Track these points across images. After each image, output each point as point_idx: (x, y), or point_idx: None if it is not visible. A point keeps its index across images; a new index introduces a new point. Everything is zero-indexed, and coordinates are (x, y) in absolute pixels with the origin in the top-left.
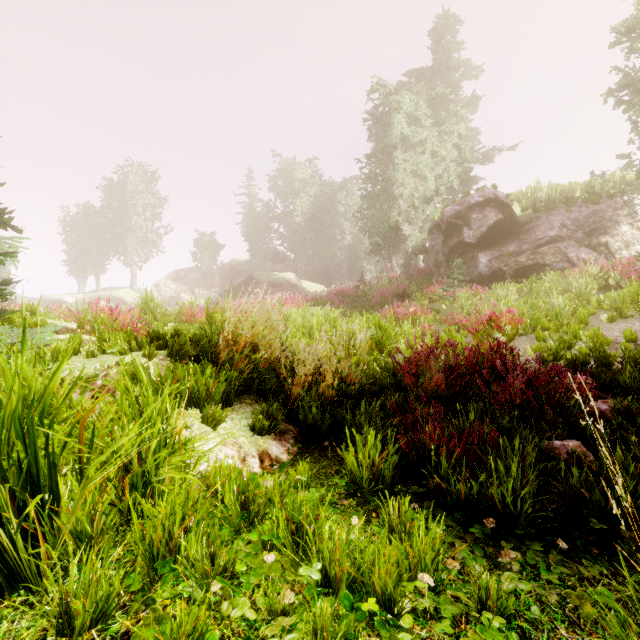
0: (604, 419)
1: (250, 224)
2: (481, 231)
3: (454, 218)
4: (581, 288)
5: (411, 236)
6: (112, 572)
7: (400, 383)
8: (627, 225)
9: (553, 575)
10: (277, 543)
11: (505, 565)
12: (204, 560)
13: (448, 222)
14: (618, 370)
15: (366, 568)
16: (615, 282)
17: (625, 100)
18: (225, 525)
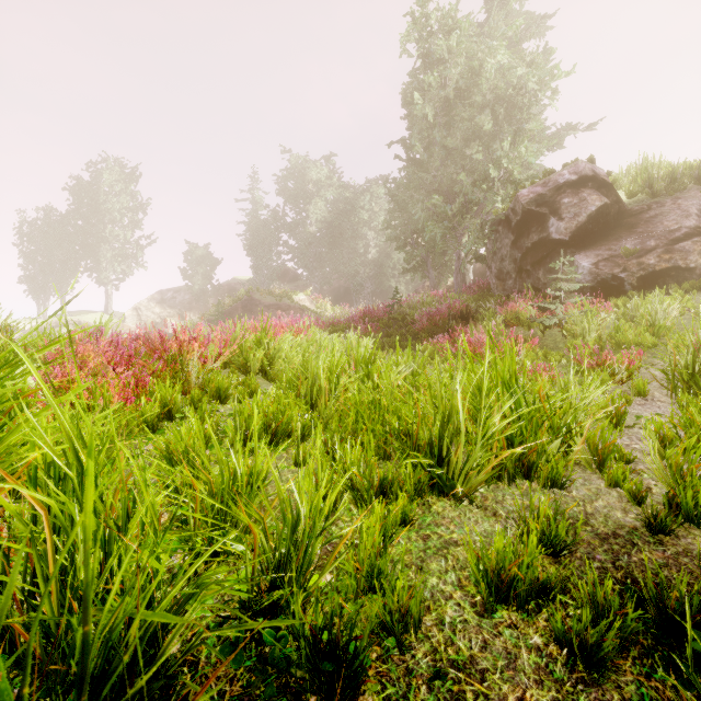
0: None
1: (253, 234)
2: (578, 222)
3: (535, 204)
4: None
5: (463, 238)
6: None
7: None
8: None
9: None
10: None
11: None
12: None
13: (525, 211)
14: None
15: None
16: None
17: None
18: None
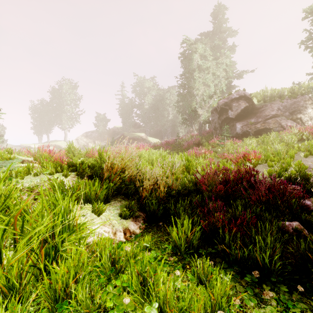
0: (309, 209)
1: (122, 109)
2: (237, 112)
3: (224, 105)
4: (289, 140)
5: (202, 115)
6: (31, 308)
7: (199, 189)
8: (311, 109)
9: (297, 309)
10: (131, 291)
11: (266, 300)
12: (87, 301)
13: (221, 107)
14: (312, 182)
15: (185, 308)
16: (306, 137)
17: (310, 46)
18: (101, 276)
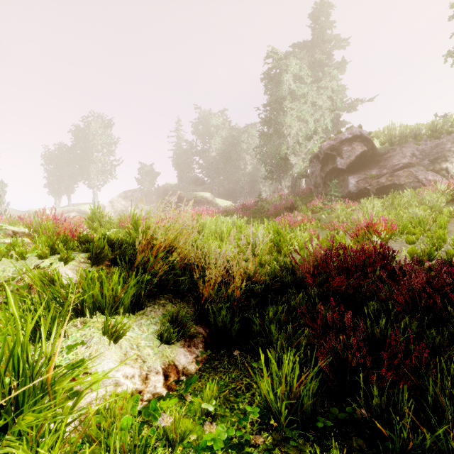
0: None
1: (178, 158)
2: (350, 160)
3: (329, 150)
4: (433, 201)
5: (296, 164)
6: None
7: (299, 281)
8: None
9: None
10: None
11: None
12: None
13: (325, 153)
14: None
15: None
16: None
17: None
18: None
